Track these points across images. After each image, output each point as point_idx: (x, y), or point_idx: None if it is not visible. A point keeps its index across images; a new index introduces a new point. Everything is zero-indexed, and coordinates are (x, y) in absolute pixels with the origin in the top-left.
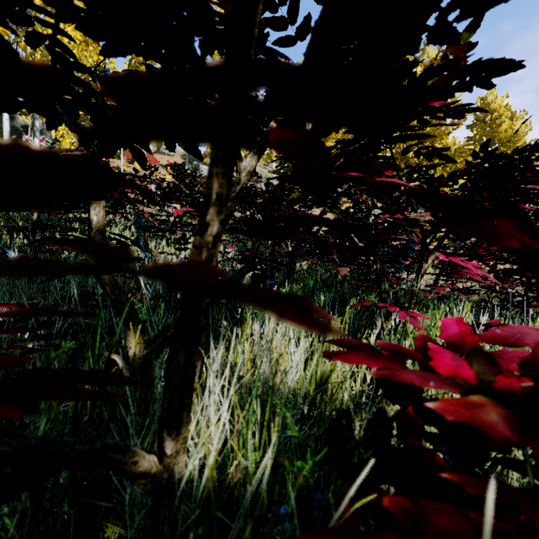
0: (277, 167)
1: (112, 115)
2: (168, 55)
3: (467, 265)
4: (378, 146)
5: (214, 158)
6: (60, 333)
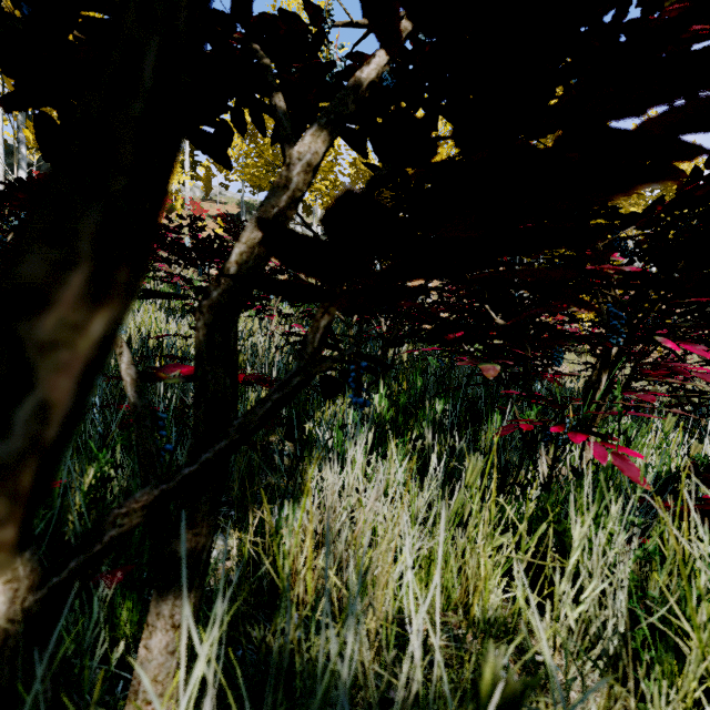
0: None
1: None
2: None
3: None
4: None
5: None
6: None
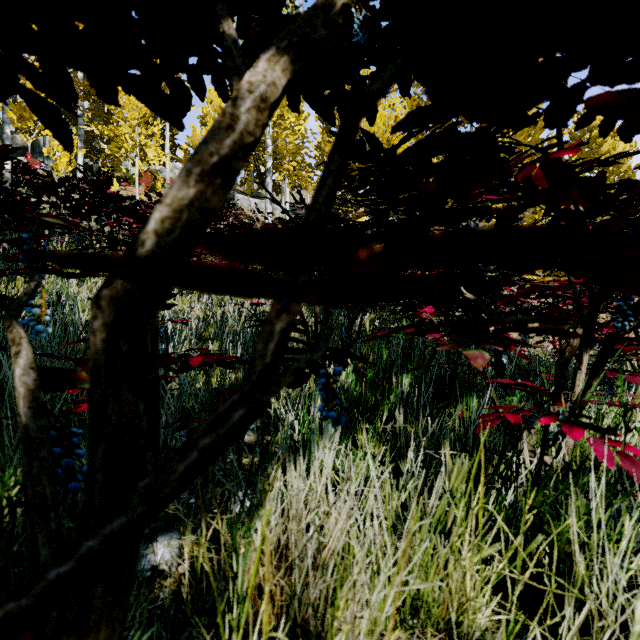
0: None
1: None
2: None
3: None
4: None
5: None
6: None
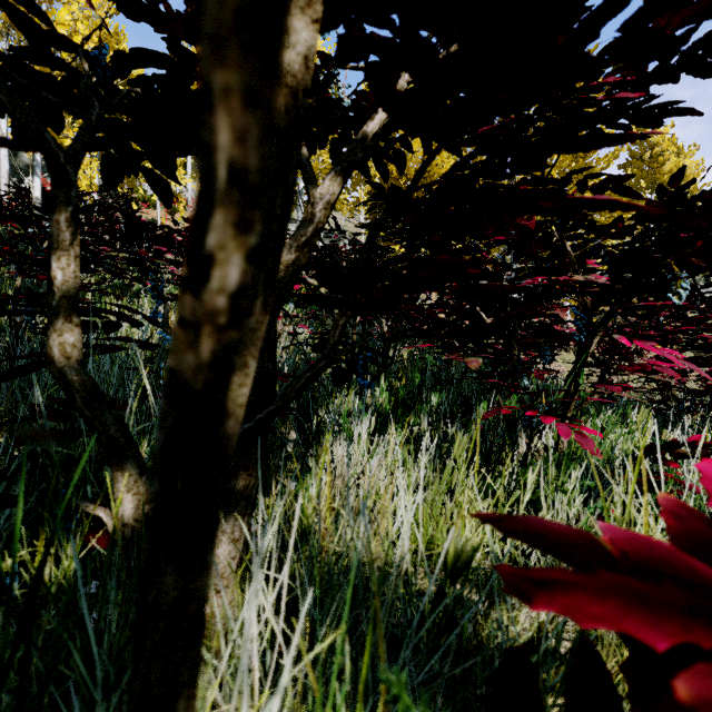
0: (369, 211)
1: (100, 106)
2: (193, 7)
3: (665, 354)
4: (543, 157)
5: (212, 36)
6: (9, 470)
